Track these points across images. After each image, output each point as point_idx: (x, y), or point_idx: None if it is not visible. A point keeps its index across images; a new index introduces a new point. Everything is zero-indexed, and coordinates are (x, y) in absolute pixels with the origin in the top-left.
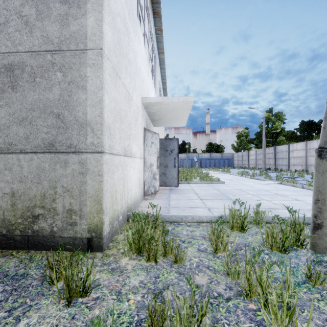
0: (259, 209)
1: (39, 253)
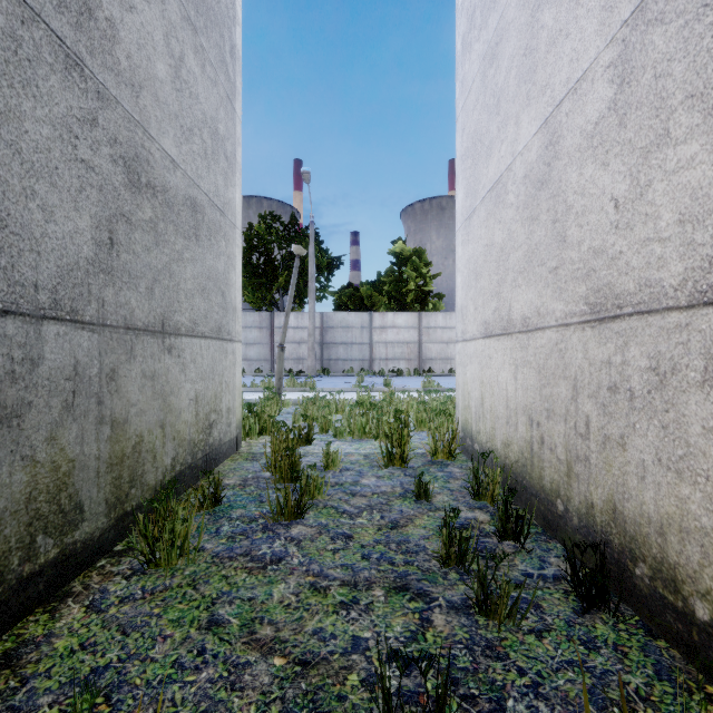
0: None
1: (223, 468)
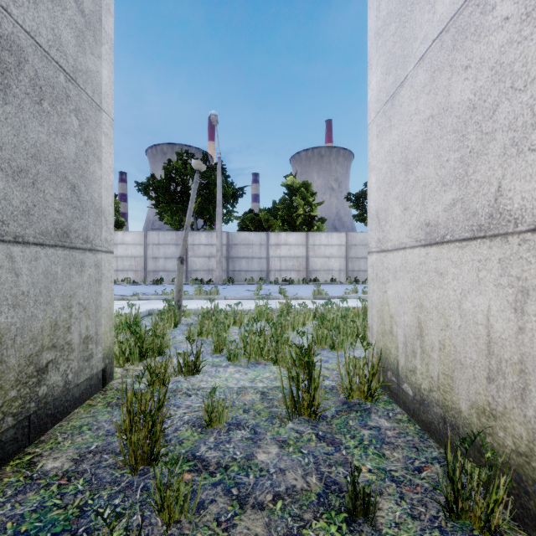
0: None
1: (64, 426)
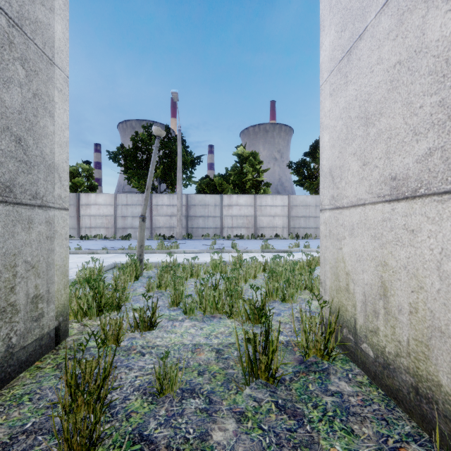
0: None
1: (4, 395)
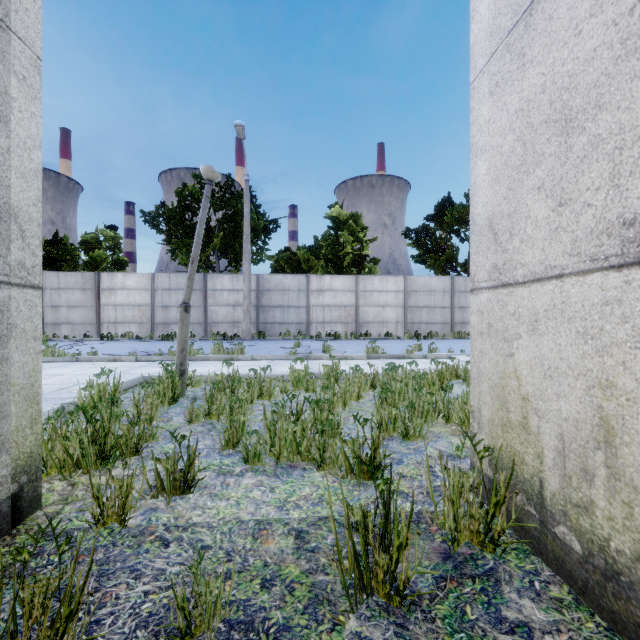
0: (50, 393)
1: None
